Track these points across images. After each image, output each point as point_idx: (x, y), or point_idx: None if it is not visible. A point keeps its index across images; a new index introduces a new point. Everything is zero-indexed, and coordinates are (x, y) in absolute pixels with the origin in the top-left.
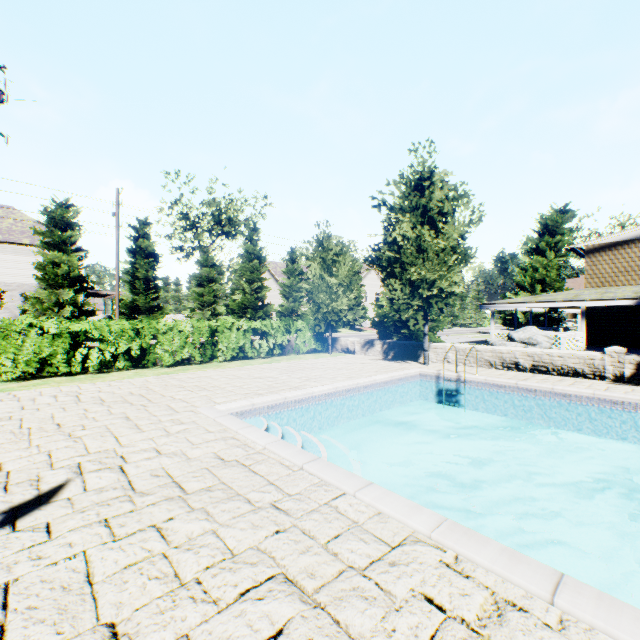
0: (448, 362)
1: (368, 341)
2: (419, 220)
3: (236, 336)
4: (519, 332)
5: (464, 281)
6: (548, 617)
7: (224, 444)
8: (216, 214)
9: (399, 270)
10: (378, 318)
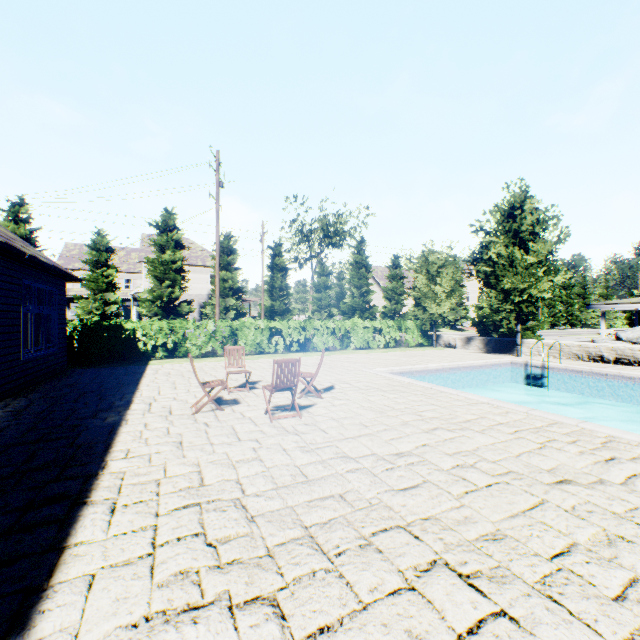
0: (539, 355)
1: (468, 338)
2: (511, 241)
3: (362, 332)
4: (627, 332)
5: (554, 288)
6: (523, 414)
7: (388, 381)
8: (325, 228)
9: (494, 281)
10: (478, 318)
